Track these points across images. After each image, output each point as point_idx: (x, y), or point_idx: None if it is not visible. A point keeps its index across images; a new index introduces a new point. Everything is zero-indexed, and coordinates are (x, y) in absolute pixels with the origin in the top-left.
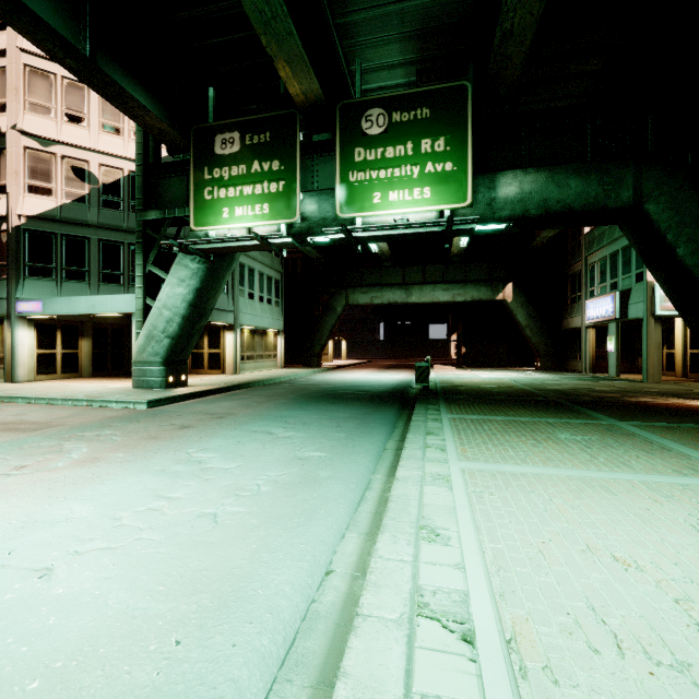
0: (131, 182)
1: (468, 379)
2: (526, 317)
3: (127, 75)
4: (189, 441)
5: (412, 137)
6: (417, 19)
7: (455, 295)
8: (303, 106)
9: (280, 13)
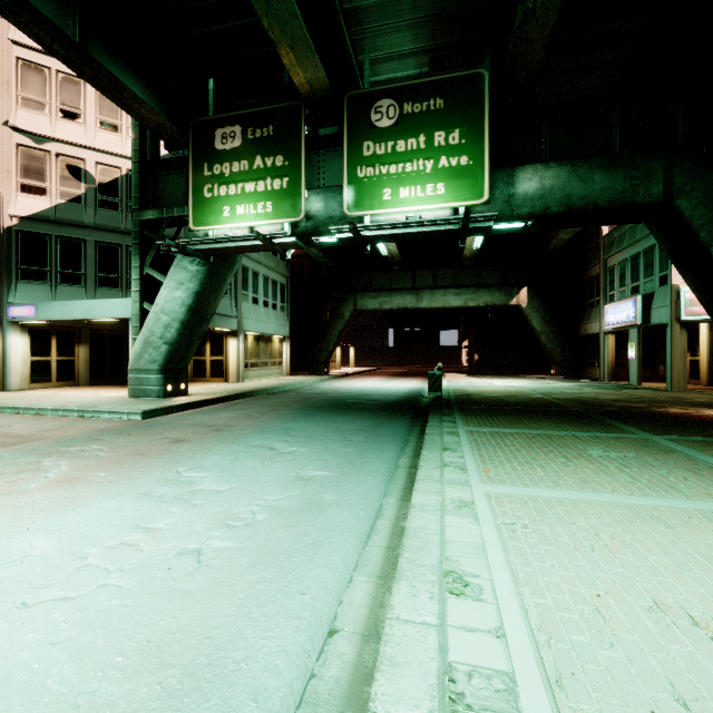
0: (129, 182)
1: (482, 388)
2: (542, 322)
3: (121, 65)
4: (181, 458)
5: (424, 129)
6: (430, 3)
7: (468, 300)
8: (308, 97)
9: None
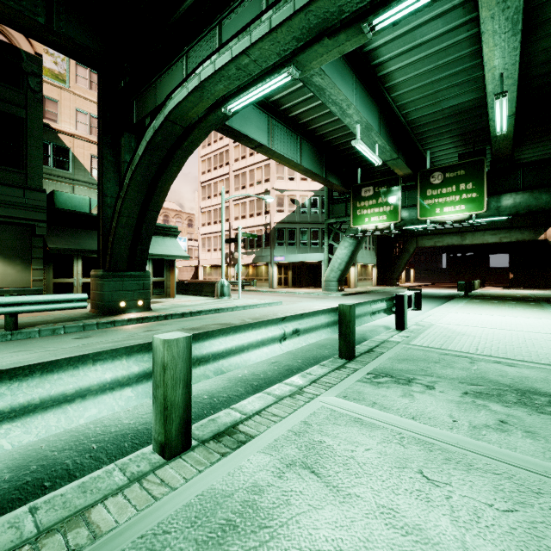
0: (311, 201)
1: (499, 293)
2: None
3: (332, 175)
4: None
5: (455, 183)
6: (458, 131)
7: (502, 238)
8: (402, 176)
9: (399, 162)
